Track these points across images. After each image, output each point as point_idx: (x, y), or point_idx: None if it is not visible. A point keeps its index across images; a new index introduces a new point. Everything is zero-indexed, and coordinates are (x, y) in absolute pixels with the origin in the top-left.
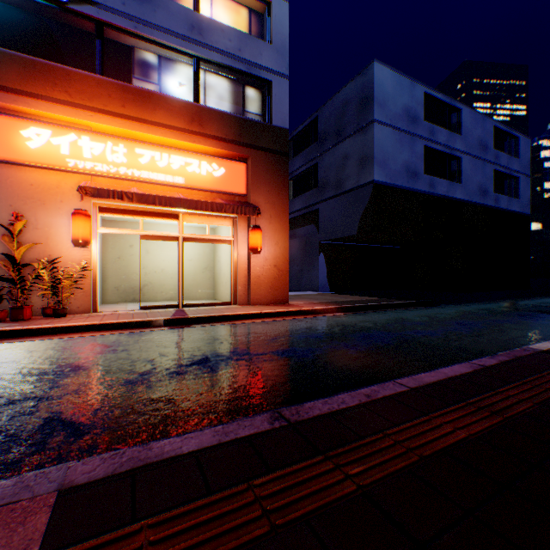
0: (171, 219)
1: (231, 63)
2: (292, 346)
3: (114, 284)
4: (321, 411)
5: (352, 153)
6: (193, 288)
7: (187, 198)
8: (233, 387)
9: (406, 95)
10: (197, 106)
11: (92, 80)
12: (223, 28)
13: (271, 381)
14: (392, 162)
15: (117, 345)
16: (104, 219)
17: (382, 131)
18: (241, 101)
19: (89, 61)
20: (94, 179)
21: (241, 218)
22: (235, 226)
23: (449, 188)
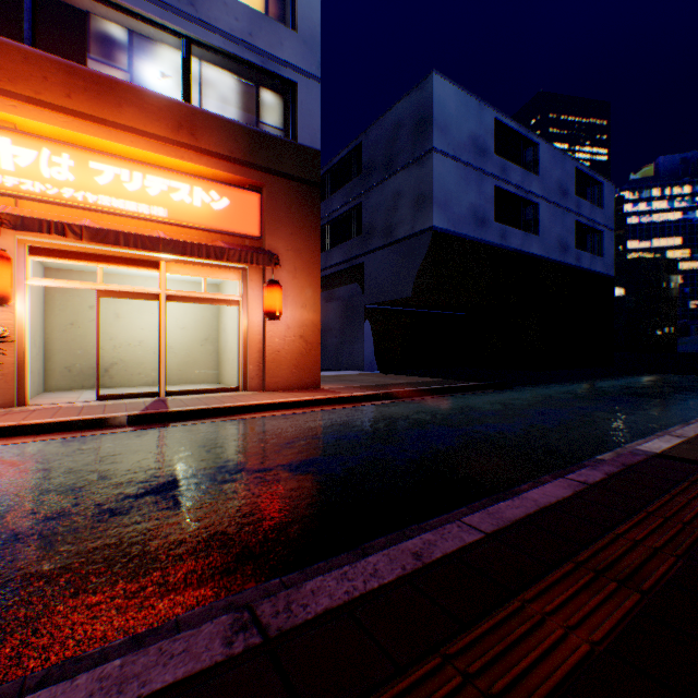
0: (148, 268)
1: (238, 51)
2: (314, 455)
3: (65, 362)
4: (333, 599)
5: (406, 190)
6: (188, 367)
7: (172, 238)
8: (200, 537)
9: (472, 120)
10: (187, 106)
11: (15, 51)
12: (227, 1)
13: (268, 521)
14: (456, 205)
15: (34, 461)
16: (48, 267)
17: (444, 163)
18: (254, 108)
19: (14, 24)
20: (22, 203)
21: (253, 270)
22: (245, 281)
23: (524, 241)
